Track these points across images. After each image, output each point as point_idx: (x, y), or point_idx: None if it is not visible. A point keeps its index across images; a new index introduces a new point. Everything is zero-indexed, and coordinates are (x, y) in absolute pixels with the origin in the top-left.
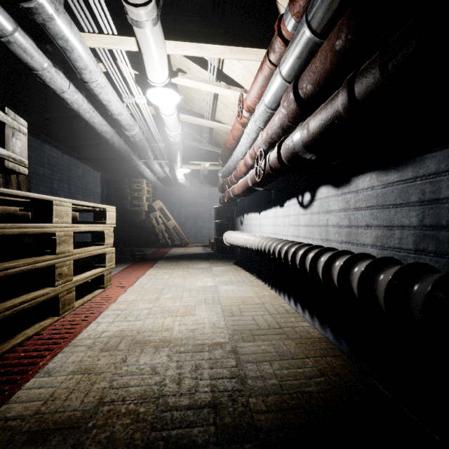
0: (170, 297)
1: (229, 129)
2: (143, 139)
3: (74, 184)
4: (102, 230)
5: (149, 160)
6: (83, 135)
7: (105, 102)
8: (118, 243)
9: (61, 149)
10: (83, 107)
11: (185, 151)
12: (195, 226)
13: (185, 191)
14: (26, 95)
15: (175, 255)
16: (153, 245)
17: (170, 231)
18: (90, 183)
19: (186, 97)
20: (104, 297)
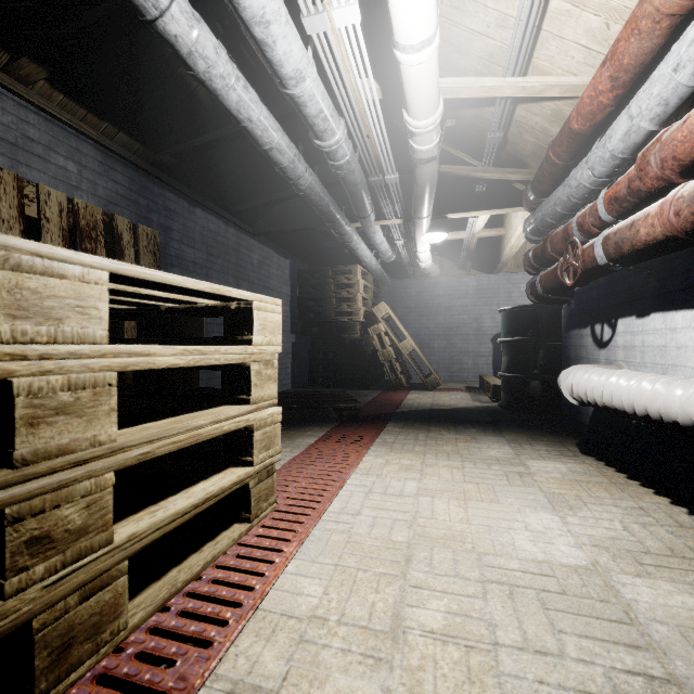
0: (442, 622)
1: (572, 87)
2: (354, 163)
3: (245, 279)
4: (245, 362)
5: (366, 221)
6: (256, 187)
7: (259, 32)
8: (316, 378)
9: (223, 217)
10: (218, 70)
11: (438, 195)
12: (448, 350)
13: (430, 285)
14: (149, 106)
15: (419, 411)
16: (374, 385)
17: (402, 358)
18: (273, 277)
19: (452, 43)
20: (257, 536)
